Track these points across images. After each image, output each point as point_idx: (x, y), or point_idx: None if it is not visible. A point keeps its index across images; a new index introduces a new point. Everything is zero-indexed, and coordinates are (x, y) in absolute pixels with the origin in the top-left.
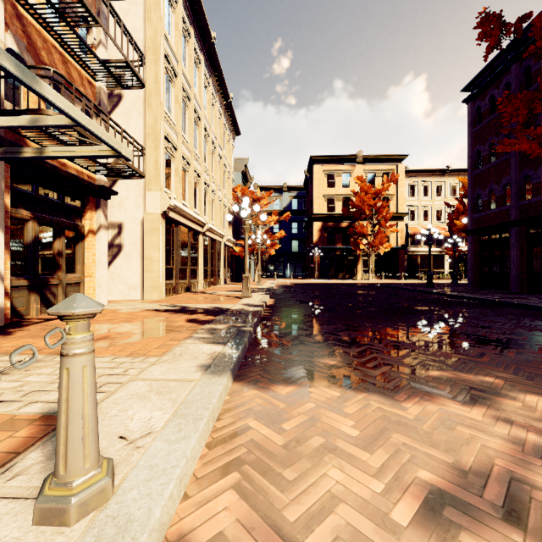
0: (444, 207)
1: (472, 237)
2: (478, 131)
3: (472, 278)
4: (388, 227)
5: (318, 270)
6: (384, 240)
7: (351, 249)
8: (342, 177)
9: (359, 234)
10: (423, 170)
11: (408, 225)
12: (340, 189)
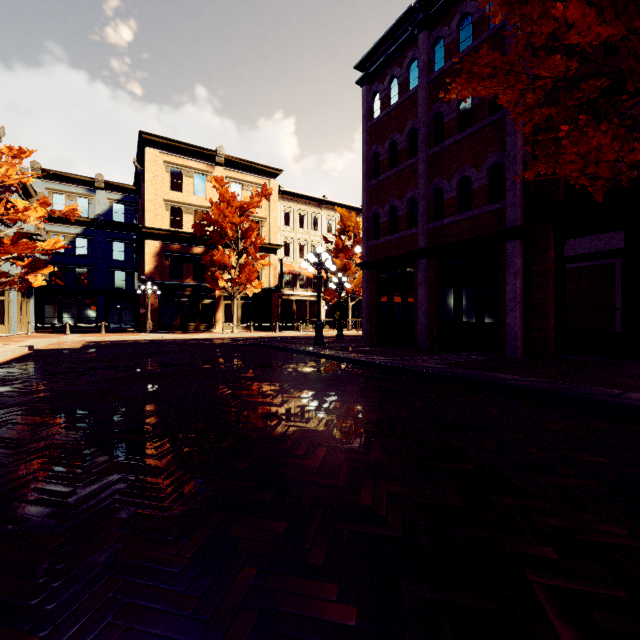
0: (320, 244)
1: (368, 272)
2: (376, 126)
3: (368, 329)
4: (259, 258)
5: (153, 318)
6: (253, 275)
7: (207, 287)
8: (195, 179)
9: (219, 264)
10: (300, 195)
11: (283, 261)
12: (190, 196)
